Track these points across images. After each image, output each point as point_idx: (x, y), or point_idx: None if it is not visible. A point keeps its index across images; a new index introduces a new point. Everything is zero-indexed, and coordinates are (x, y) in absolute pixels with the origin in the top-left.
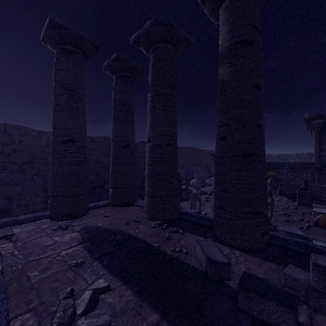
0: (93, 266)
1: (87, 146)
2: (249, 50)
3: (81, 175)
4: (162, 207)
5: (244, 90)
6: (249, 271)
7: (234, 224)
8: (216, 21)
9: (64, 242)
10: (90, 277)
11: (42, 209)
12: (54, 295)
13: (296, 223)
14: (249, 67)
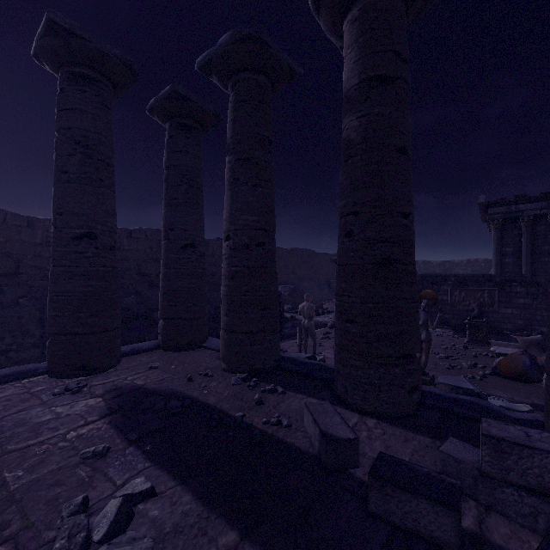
0: (126, 455)
1: (121, 246)
2: (391, 92)
3: (107, 297)
4: (249, 349)
5: (383, 157)
6: (389, 451)
7: (366, 375)
8: (338, 40)
9: (74, 415)
10: (120, 475)
11: (35, 358)
12: (52, 510)
13: (464, 371)
14: (390, 119)
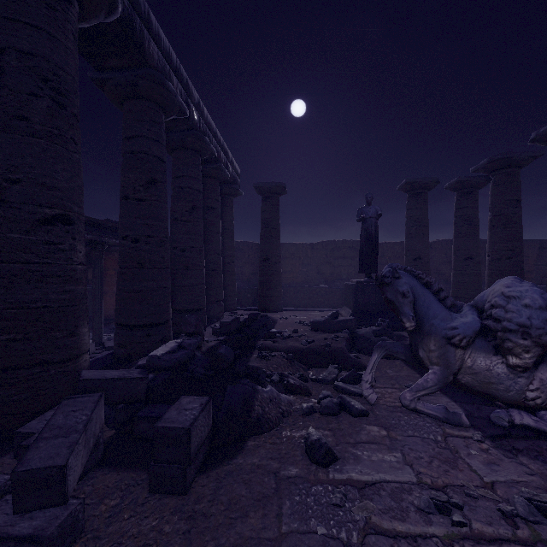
0: None
1: None
2: None
3: None
4: None
5: None
6: None
7: None
8: None
9: None
10: None
11: None
12: None
13: None
14: None
